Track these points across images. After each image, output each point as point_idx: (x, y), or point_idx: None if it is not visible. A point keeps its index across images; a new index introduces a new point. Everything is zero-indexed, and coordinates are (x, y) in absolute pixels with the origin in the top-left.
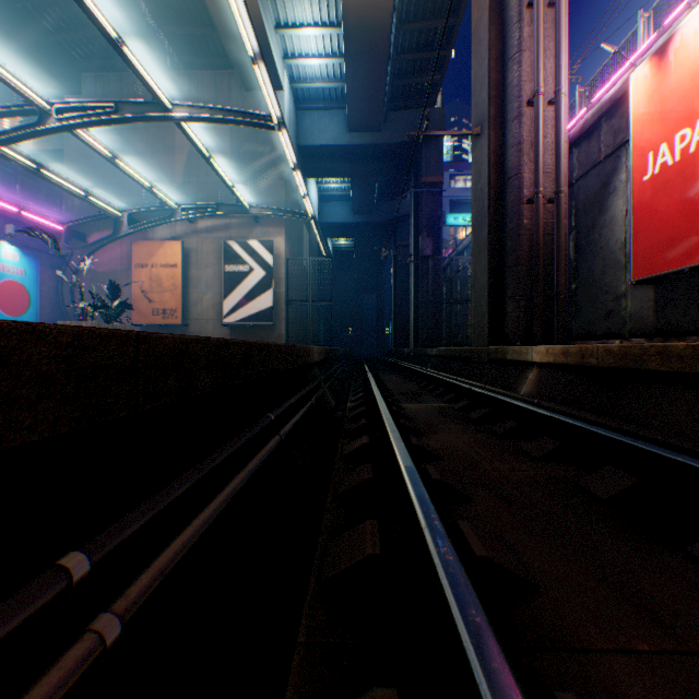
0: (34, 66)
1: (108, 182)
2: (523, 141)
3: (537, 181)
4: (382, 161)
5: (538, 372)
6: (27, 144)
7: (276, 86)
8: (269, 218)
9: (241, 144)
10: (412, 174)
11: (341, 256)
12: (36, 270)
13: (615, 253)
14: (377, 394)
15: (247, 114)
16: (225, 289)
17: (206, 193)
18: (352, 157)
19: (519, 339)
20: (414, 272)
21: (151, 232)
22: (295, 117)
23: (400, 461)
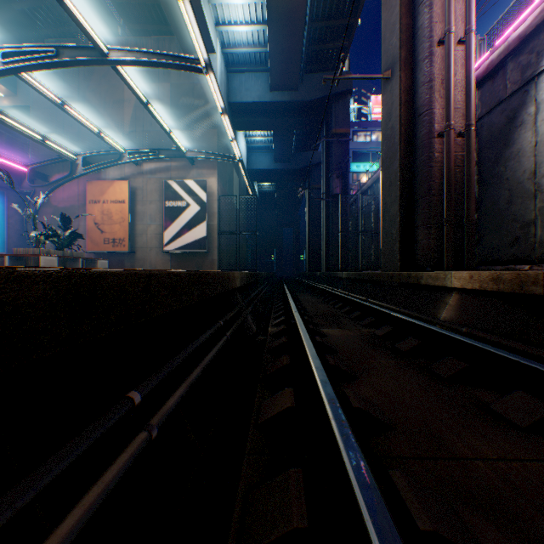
0: (1, 30)
1: (67, 131)
2: (434, 78)
3: (449, 115)
4: (299, 115)
5: (460, 298)
6: (3, 101)
7: (209, 49)
8: (203, 162)
9: (180, 99)
10: (324, 126)
11: (265, 197)
12: (3, 205)
13: (523, 183)
14: (299, 323)
15: (177, 57)
16: (166, 222)
17: (150, 141)
18: (273, 113)
19: (430, 264)
20: (325, 208)
21: (103, 173)
22: (226, 78)
23: (370, 531)
